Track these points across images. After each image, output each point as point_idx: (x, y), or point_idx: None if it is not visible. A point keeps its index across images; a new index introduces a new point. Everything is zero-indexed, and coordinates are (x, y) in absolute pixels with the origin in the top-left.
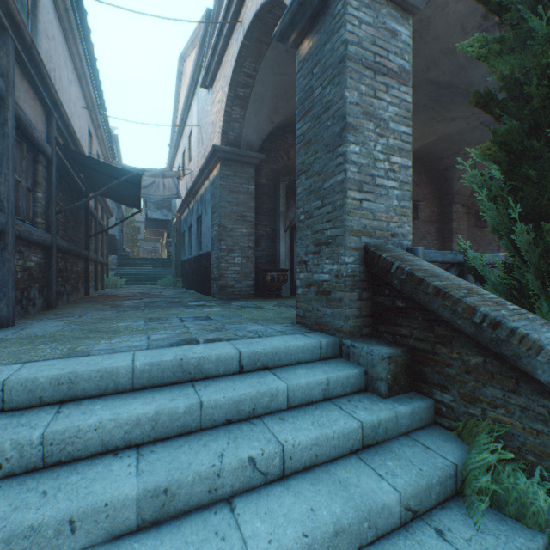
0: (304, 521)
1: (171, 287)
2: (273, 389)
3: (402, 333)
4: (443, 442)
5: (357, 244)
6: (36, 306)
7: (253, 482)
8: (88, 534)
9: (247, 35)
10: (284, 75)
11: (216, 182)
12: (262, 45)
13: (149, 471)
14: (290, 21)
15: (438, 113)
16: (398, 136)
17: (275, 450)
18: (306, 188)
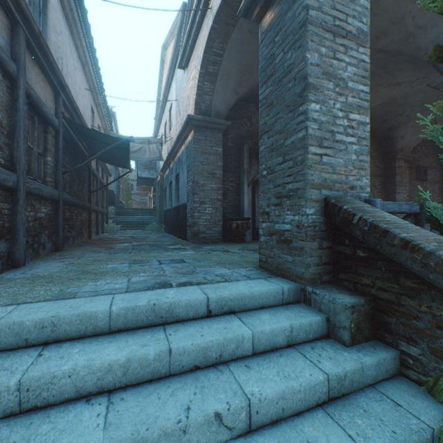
0: None
1: (155, 232)
2: (239, 336)
3: (363, 281)
4: (413, 397)
5: (318, 196)
6: (46, 249)
7: (219, 437)
8: None
9: (216, 19)
10: (247, 52)
11: (191, 146)
12: (228, 27)
13: (116, 424)
14: None
15: (384, 79)
16: (356, 94)
17: (241, 405)
18: (268, 146)
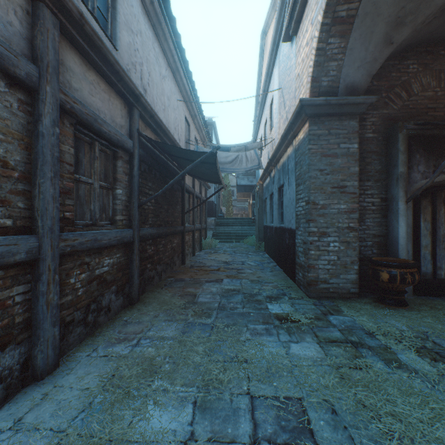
0: None
1: (254, 249)
2: None
3: None
4: None
5: None
6: (111, 310)
7: None
8: None
9: None
10: None
11: (303, 147)
12: None
13: None
14: None
15: None
16: None
17: None
18: None
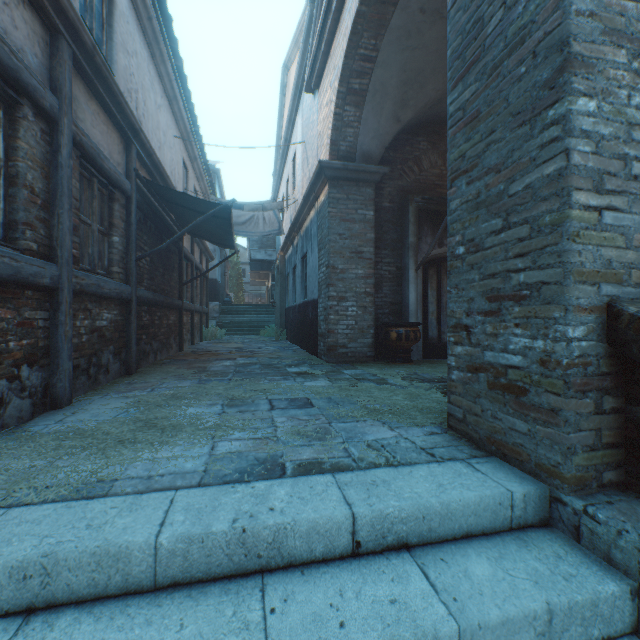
0: None
1: (274, 339)
2: (427, 637)
3: None
4: None
5: (592, 299)
6: (110, 373)
7: None
8: None
9: None
10: (416, 48)
11: (324, 210)
12: (385, 8)
13: None
14: None
15: None
16: None
17: None
18: (468, 199)
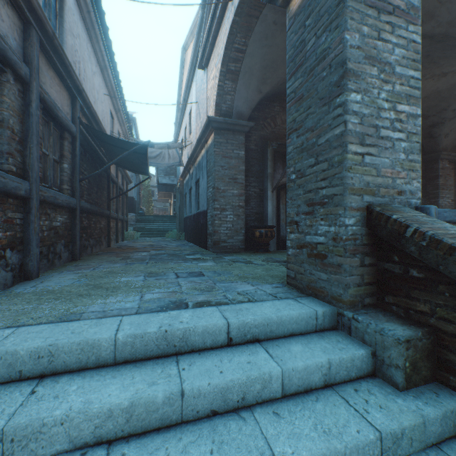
0: None
1: (175, 239)
2: (265, 375)
3: (419, 308)
4: None
5: (359, 204)
6: (62, 258)
7: None
8: None
9: (238, 11)
10: (271, 46)
11: (211, 149)
12: (251, 20)
13: None
14: None
15: (428, 69)
16: (405, 81)
17: None
18: (297, 146)
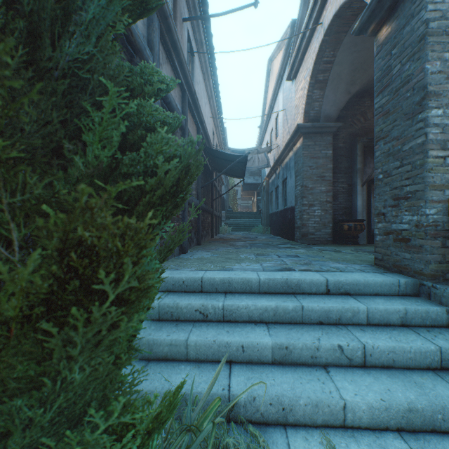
0: (382, 393)
1: (261, 233)
2: (354, 308)
3: None
4: None
5: (440, 197)
6: (193, 242)
7: (341, 362)
8: (249, 355)
9: (327, 32)
10: (360, 51)
11: (299, 152)
12: (340, 35)
13: (275, 335)
14: (368, 17)
15: None
16: None
17: (357, 346)
18: (384, 152)
